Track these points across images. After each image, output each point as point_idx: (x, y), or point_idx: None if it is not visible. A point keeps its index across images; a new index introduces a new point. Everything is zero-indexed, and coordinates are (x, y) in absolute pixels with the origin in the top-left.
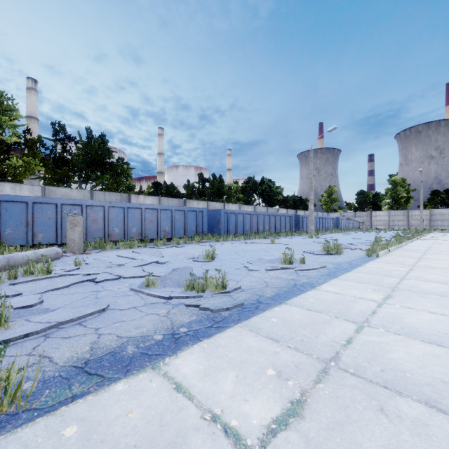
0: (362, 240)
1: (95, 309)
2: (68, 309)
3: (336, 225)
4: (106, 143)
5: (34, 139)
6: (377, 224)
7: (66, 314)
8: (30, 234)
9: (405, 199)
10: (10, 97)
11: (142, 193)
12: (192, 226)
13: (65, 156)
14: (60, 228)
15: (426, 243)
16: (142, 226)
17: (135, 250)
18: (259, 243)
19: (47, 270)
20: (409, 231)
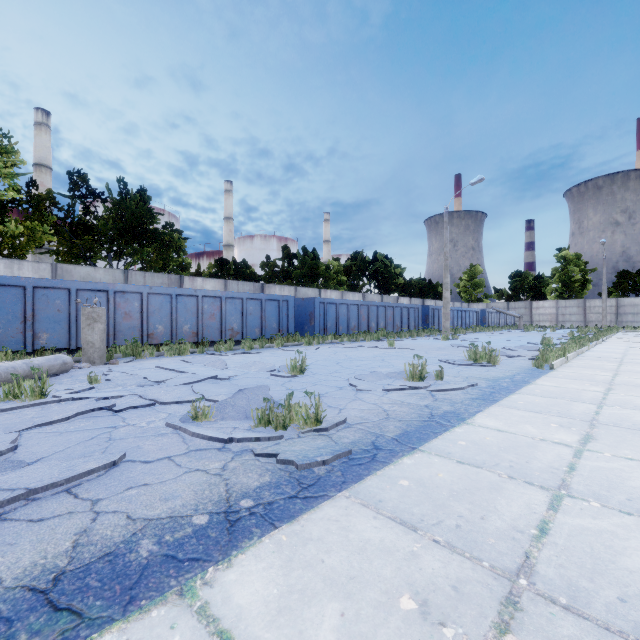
0: (522, 344)
1: (99, 462)
2: (55, 461)
3: (481, 321)
4: (148, 201)
5: (42, 195)
6: (540, 319)
7: (48, 473)
8: (29, 334)
9: (580, 284)
10: (5, 134)
11: (200, 275)
12: (273, 323)
13: (88, 221)
14: (75, 325)
15: (618, 348)
16: (199, 322)
17: (186, 357)
18: (371, 347)
19: (40, 391)
20: (587, 330)
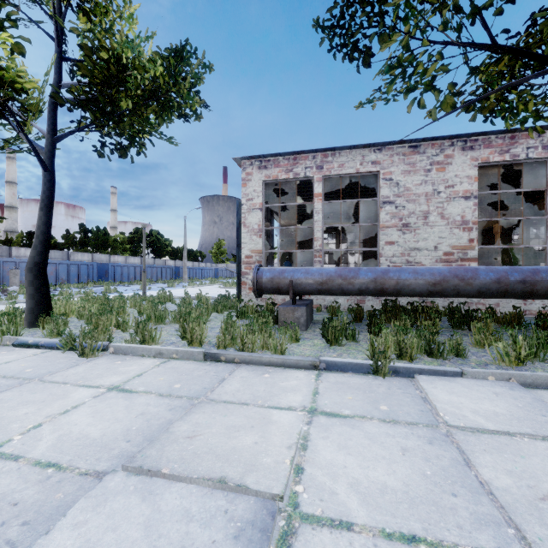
0: None
1: None
2: None
3: (216, 275)
4: None
5: None
6: None
7: None
8: None
9: None
10: None
11: (9, 242)
12: (85, 276)
13: None
14: None
15: None
16: None
17: (51, 290)
18: (138, 286)
19: None
20: None
